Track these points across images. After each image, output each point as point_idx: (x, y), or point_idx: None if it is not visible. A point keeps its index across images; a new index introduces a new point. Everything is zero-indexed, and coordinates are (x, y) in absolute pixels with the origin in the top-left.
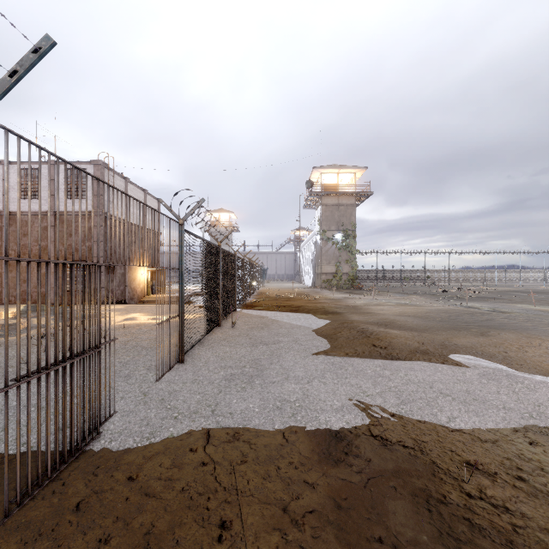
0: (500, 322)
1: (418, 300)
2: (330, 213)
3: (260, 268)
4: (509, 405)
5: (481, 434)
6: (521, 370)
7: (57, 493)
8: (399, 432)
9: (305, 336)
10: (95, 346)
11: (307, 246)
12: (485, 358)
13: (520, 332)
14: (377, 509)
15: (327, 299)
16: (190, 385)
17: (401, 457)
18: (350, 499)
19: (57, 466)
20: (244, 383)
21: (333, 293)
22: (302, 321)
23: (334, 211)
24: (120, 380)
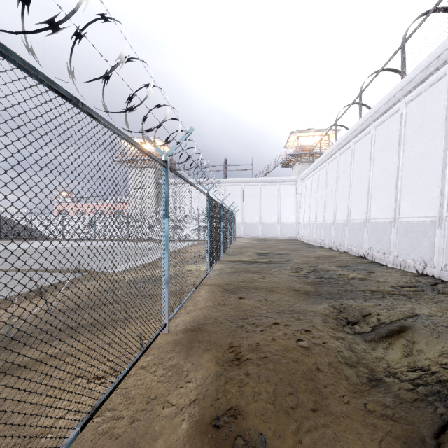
0: None
1: None
2: None
3: None
4: None
5: None
6: None
7: None
8: None
9: None
10: None
11: None
12: None
13: None
14: None
15: None
16: None
17: None
18: None
19: None
20: None
21: None
22: None
23: None
24: None
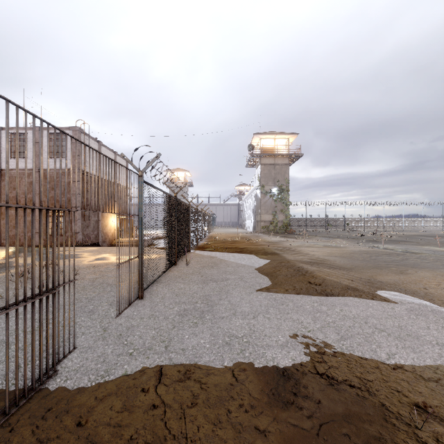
0: (414, 261)
1: (341, 243)
2: (268, 171)
3: (210, 216)
4: (441, 341)
5: (423, 372)
6: (443, 305)
7: (2, 443)
8: (343, 370)
9: (249, 274)
10: (53, 287)
11: (249, 199)
12: (409, 295)
13: (434, 270)
14: None
15: (266, 242)
16: (146, 320)
17: (350, 399)
18: None
19: (7, 410)
20: (195, 318)
21: (270, 237)
22: (246, 260)
23: (271, 169)
24: (84, 315)
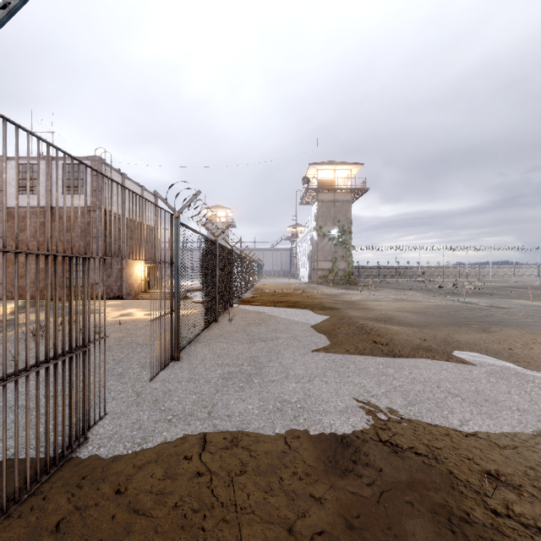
0: (500, 317)
1: (414, 296)
2: (326, 209)
3: (256, 263)
4: (522, 406)
5: (498, 439)
6: (530, 368)
7: (36, 510)
8: (409, 437)
9: (304, 332)
10: (83, 344)
11: (303, 242)
12: (491, 356)
13: (522, 328)
14: (393, 529)
15: (323, 295)
16: (185, 384)
17: (415, 466)
18: (362, 517)
19: (38, 477)
20: (242, 381)
21: (329, 289)
22: (300, 316)
23: (330, 207)
24: (113, 379)
